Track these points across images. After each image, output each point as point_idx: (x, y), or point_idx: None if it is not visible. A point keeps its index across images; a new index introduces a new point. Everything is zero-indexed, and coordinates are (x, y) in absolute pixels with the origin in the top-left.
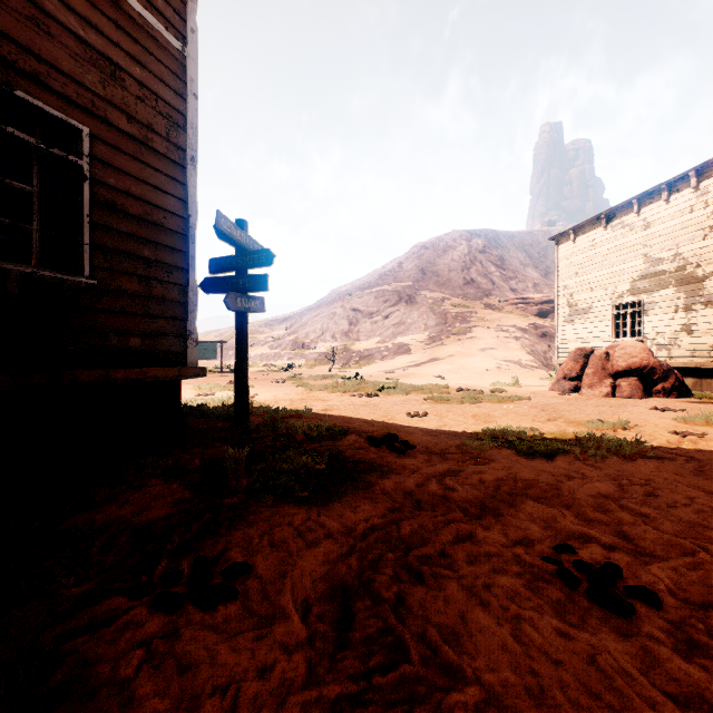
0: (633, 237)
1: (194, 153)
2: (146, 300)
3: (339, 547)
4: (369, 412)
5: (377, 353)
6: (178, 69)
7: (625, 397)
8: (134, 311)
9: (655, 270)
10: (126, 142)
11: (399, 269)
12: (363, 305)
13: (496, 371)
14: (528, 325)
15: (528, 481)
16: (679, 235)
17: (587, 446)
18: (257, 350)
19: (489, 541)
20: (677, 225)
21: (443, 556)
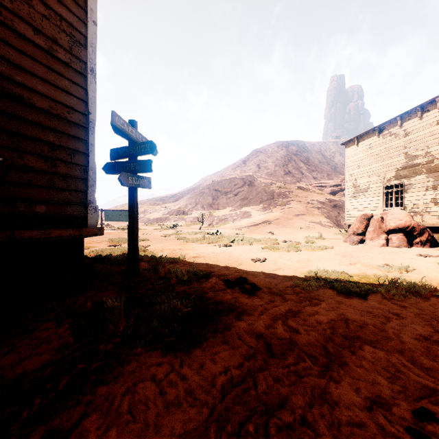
0: (397, 142)
1: (93, 66)
2: (51, 176)
3: (197, 412)
4: (225, 258)
5: (230, 217)
6: (80, 0)
7: (395, 246)
8: (40, 184)
9: (412, 163)
10: (32, 49)
11: (244, 164)
12: (221, 187)
13: (306, 229)
14: (325, 200)
15: (357, 323)
16: (428, 140)
17: (388, 286)
18: (155, 215)
19: (345, 402)
20: (428, 133)
21: (304, 425)
